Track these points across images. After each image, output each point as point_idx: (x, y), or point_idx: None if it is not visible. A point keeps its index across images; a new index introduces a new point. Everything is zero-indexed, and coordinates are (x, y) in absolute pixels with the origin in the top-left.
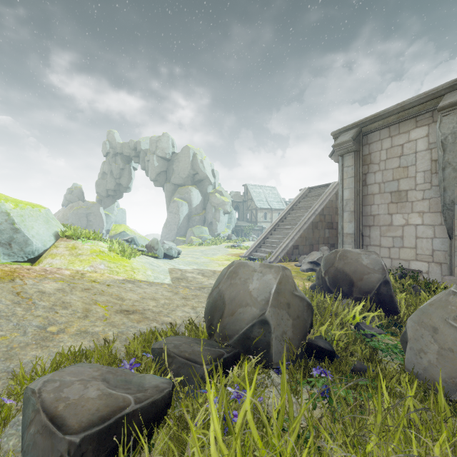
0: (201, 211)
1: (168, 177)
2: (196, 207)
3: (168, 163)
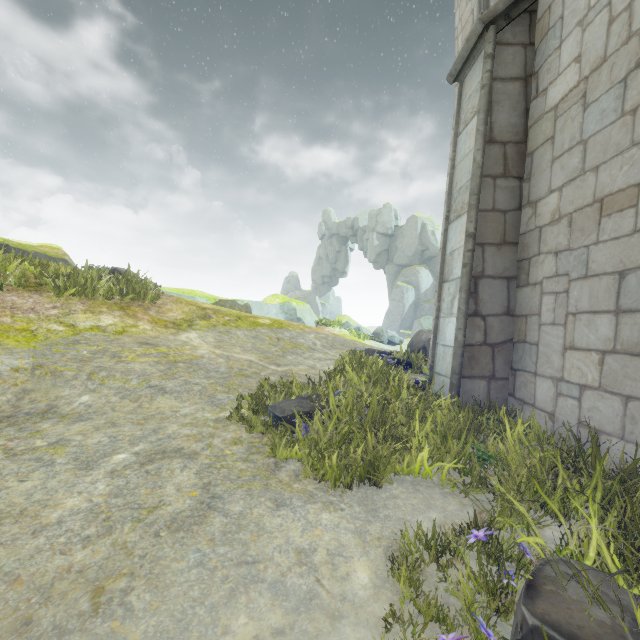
0: (431, 297)
1: (390, 257)
2: (426, 292)
3: (390, 239)
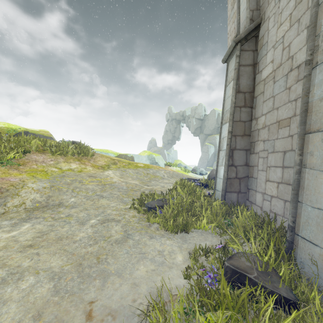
0: None
1: (202, 130)
2: None
3: (202, 121)
